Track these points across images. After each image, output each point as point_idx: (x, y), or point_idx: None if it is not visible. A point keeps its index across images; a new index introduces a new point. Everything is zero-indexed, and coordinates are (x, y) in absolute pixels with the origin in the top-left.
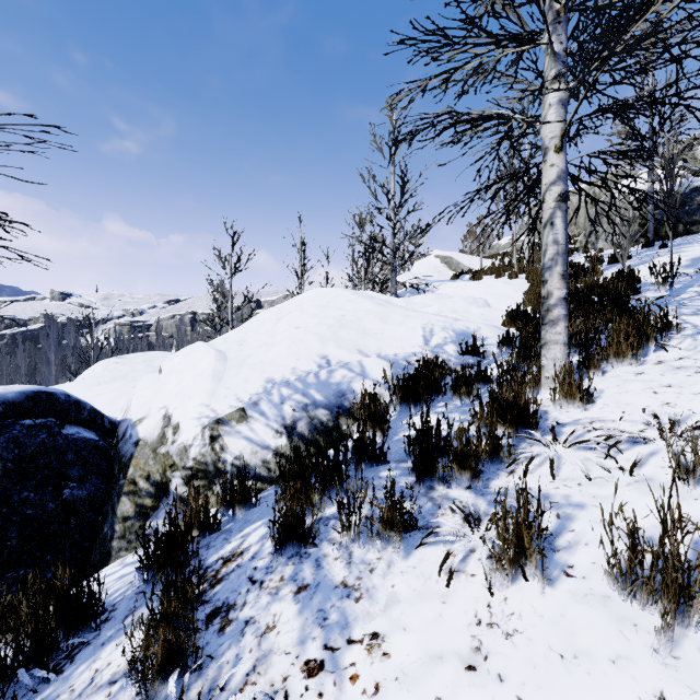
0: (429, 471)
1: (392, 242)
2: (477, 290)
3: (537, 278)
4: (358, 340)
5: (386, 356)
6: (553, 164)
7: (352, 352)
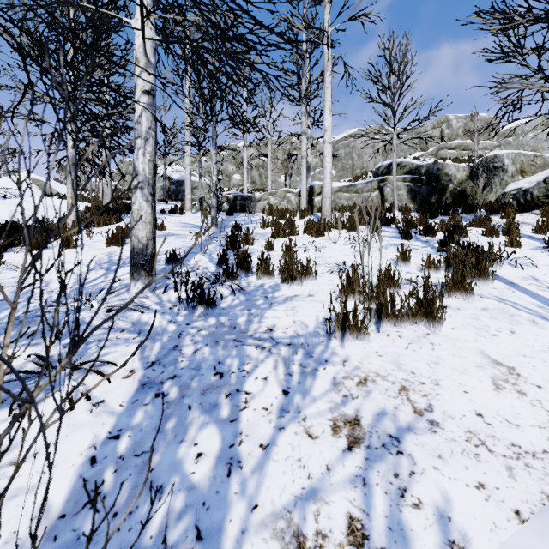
0: (12, 243)
1: None
2: (56, 203)
3: (96, 203)
4: None
5: None
6: (71, 152)
7: None
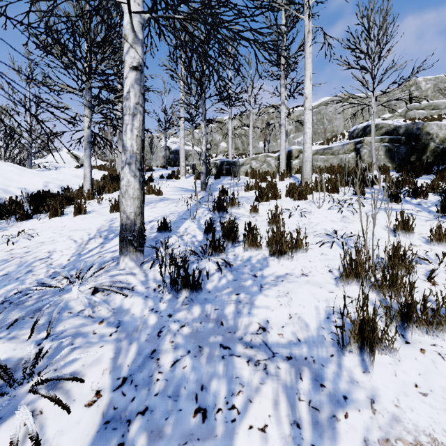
0: (38, 210)
1: (28, 136)
2: (81, 172)
3: (112, 171)
4: (5, 182)
5: (23, 188)
6: (87, 132)
7: (2, 186)
